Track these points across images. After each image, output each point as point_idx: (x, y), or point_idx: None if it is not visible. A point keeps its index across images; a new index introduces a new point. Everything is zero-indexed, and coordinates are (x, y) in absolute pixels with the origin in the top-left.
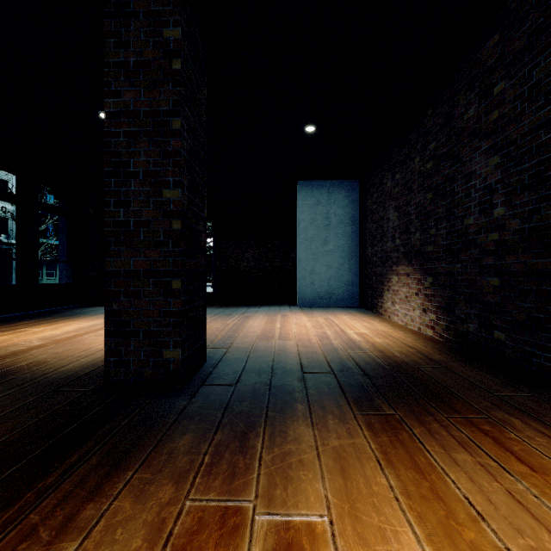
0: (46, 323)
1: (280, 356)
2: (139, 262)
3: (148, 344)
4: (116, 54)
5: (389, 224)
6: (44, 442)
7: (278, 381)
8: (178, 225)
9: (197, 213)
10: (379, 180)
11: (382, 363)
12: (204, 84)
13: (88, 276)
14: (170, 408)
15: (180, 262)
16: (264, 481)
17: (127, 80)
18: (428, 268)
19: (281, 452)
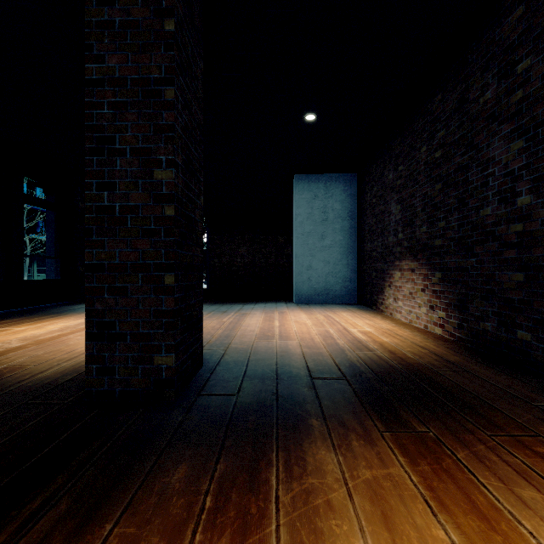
0: (29, 321)
1: (283, 359)
2: (126, 253)
3: (136, 349)
4: (99, 12)
5: (391, 217)
6: (2, 477)
7: (285, 389)
8: (172, 211)
9: (193, 200)
10: (379, 173)
11: (397, 366)
12: (200, 57)
13: (77, 272)
14: (162, 426)
15: (174, 253)
16: (286, 537)
17: (112, 43)
18: (436, 262)
19: (301, 489)
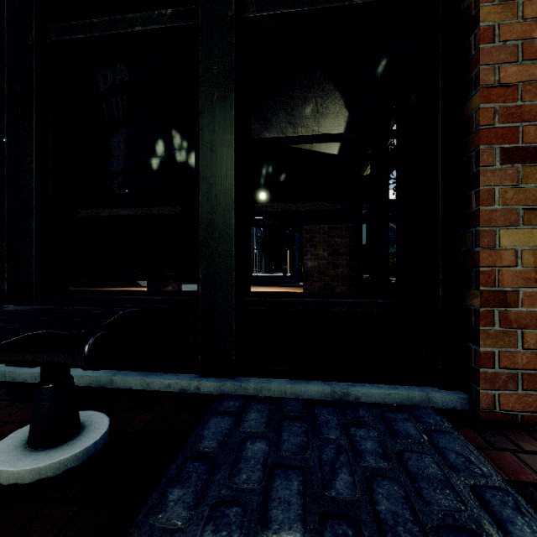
0: None
1: None
2: None
3: None
4: None
5: None
6: None
7: None
8: None
9: None
10: None
11: None
12: None
13: None
14: None
15: None
16: None
17: None
18: None
19: None
